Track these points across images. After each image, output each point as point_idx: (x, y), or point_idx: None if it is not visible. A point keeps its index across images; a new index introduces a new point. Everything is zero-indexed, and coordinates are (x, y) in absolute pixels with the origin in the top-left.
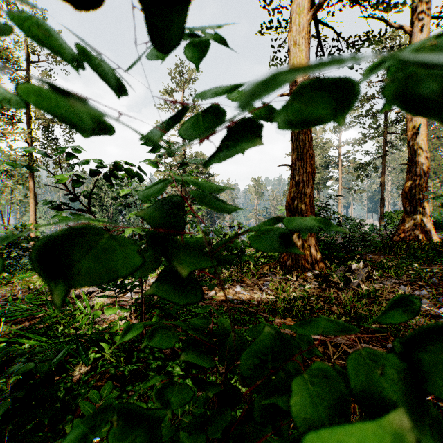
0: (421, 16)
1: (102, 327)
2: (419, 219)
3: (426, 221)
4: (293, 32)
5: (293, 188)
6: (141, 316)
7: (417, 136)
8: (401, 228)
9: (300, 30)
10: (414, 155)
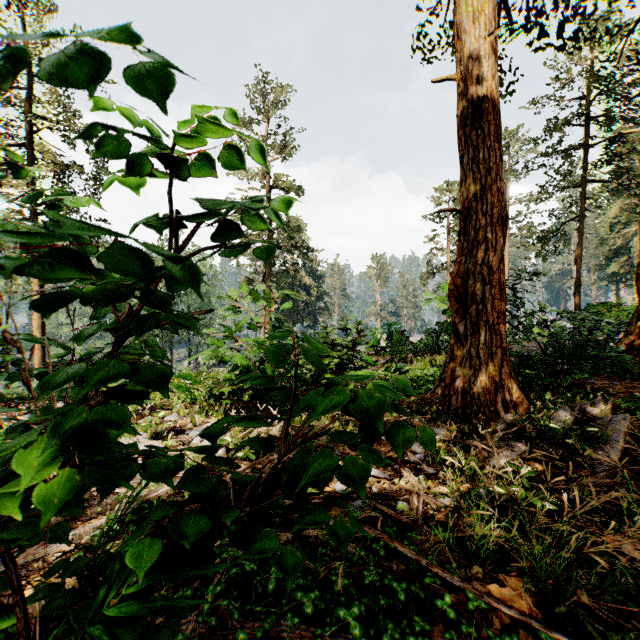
0: None
1: None
2: None
3: None
4: None
5: (463, 255)
6: None
7: None
8: (635, 330)
9: None
10: None
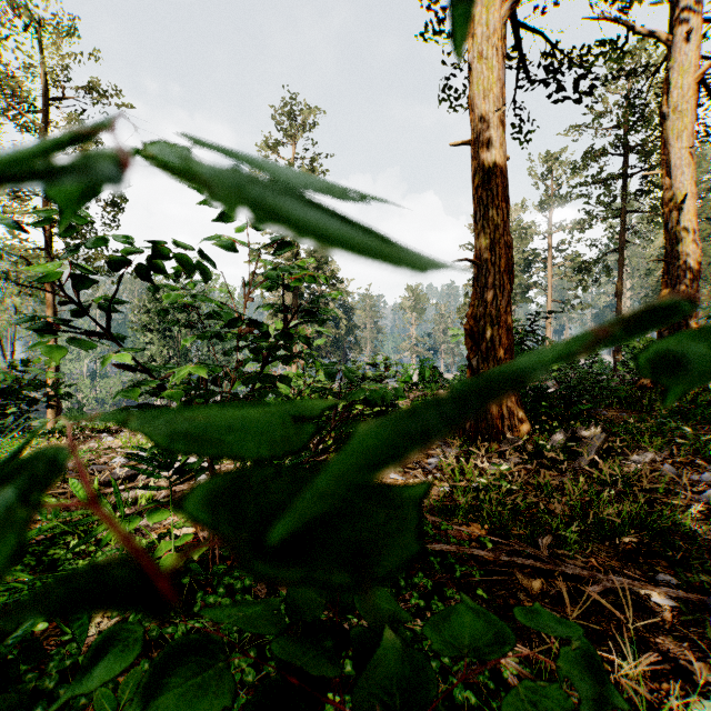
0: (687, 15)
1: (146, 541)
2: None
3: None
4: (477, 36)
5: (477, 299)
6: None
7: (681, 213)
8: None
9: (489, 33)
10: (676, 245)
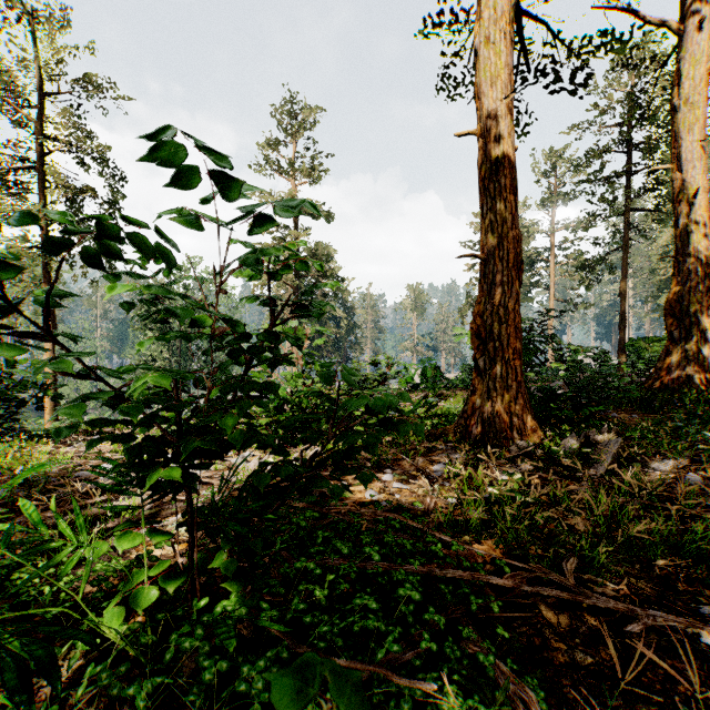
0: (698, 4)
1: (123, 563)
2: (694, 350)
3: (706, 354)
4: (484, 19)
5: (483, 296)
6: (192, 551)
7: (692, 209)
8: (664, 366)
9: (496, 16)
10: (687, 242)
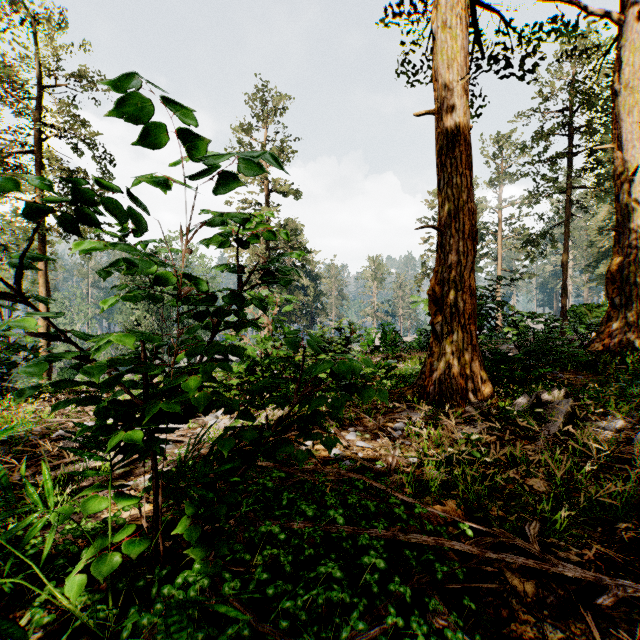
0: None
1: (92, 525)
2: (634, 316)
3: None
4: (441, 5)
5: (440, 265)
6: (154, 519)
7: (632, 185)
8: (605, 330)
9: (453, 3)
10: (627, 215)
